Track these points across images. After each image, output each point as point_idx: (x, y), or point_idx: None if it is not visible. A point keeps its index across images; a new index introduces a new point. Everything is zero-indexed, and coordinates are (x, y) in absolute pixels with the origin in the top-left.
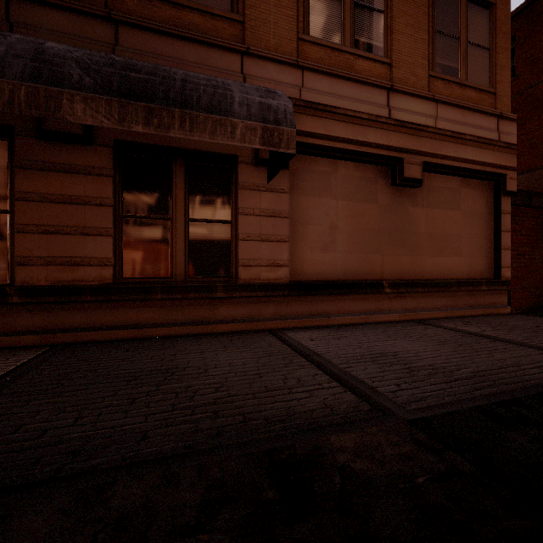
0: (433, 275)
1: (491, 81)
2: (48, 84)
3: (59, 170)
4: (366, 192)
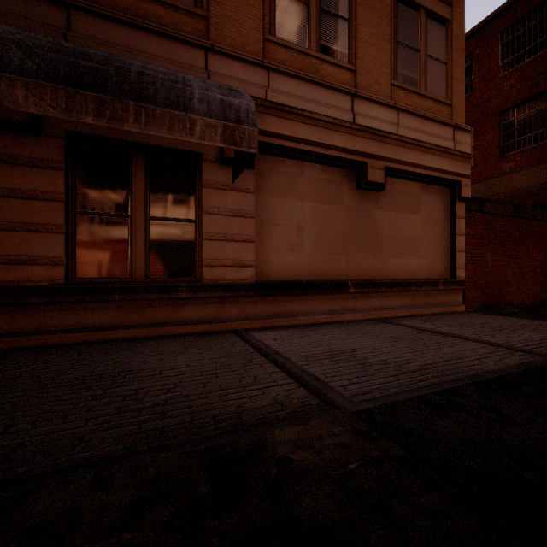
0: (396, 275)
1: (448, 93)
2: None
3: (2, 161)
4: (332, 194)
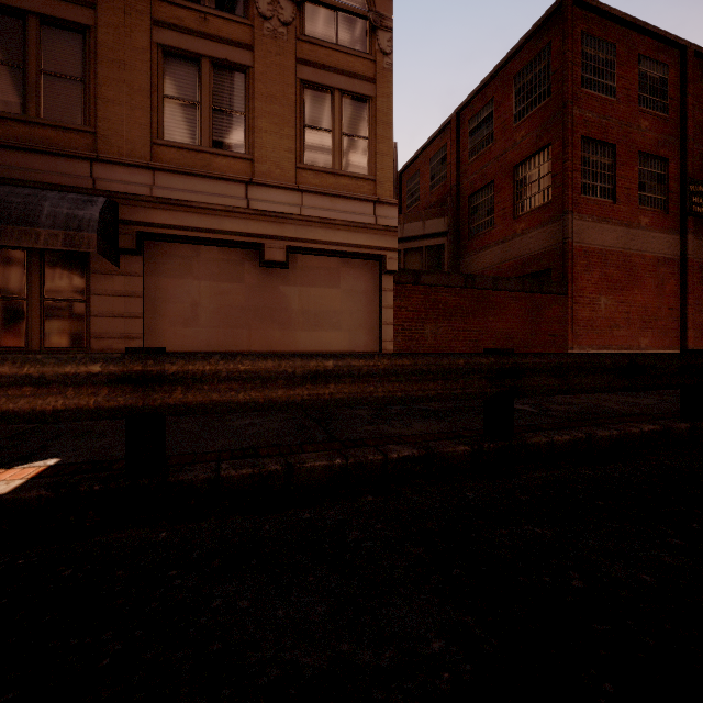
0: (309, 348)
1: (370, 168)
2: None
3: None
4: (232, 273)
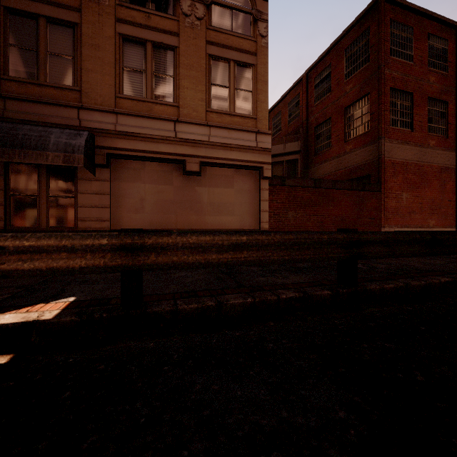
0: (214, 226)
1: (253, 111)
2: None
3: None
4: (165, 179)
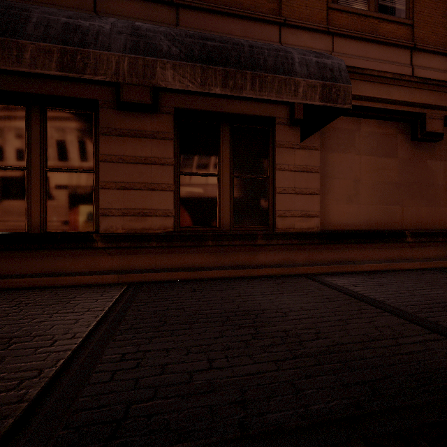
0: None
1: None
2: (145, 54)
3: (132, 135)
4: (387, 147)
